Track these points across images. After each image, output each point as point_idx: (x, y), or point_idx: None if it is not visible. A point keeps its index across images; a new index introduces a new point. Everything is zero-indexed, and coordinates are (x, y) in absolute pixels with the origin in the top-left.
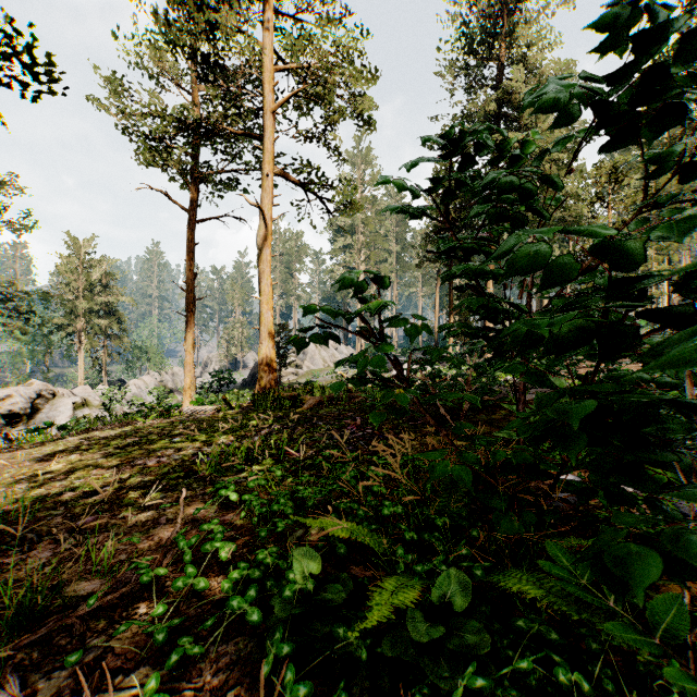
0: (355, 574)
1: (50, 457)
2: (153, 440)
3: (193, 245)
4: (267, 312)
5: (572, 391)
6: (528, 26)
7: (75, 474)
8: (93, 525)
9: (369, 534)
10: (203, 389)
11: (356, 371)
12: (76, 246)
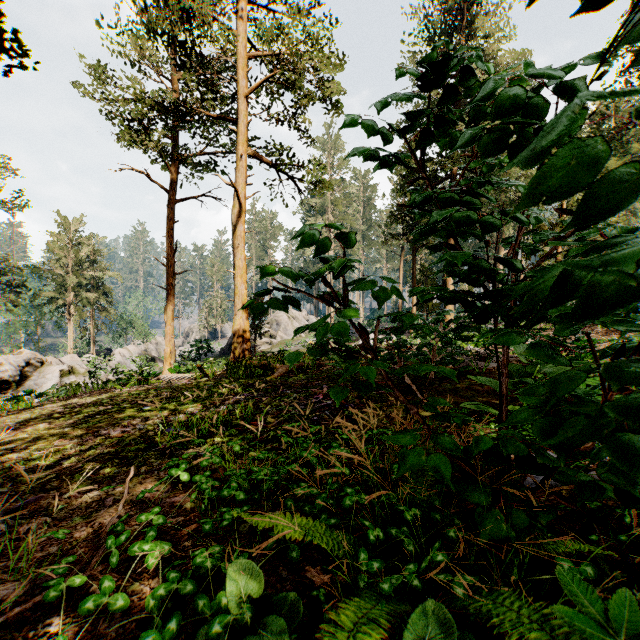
0: (311, 578)
1: (20, 426)
2: (124, 408)
3: (173, 223)
4: (241, 285)
5: (609, 370)
6: (486, 18)
7: (37, 445)
8: (33, 507)
9: (327, 531)
10: (182, 357)
11: None
12: (66, 225)
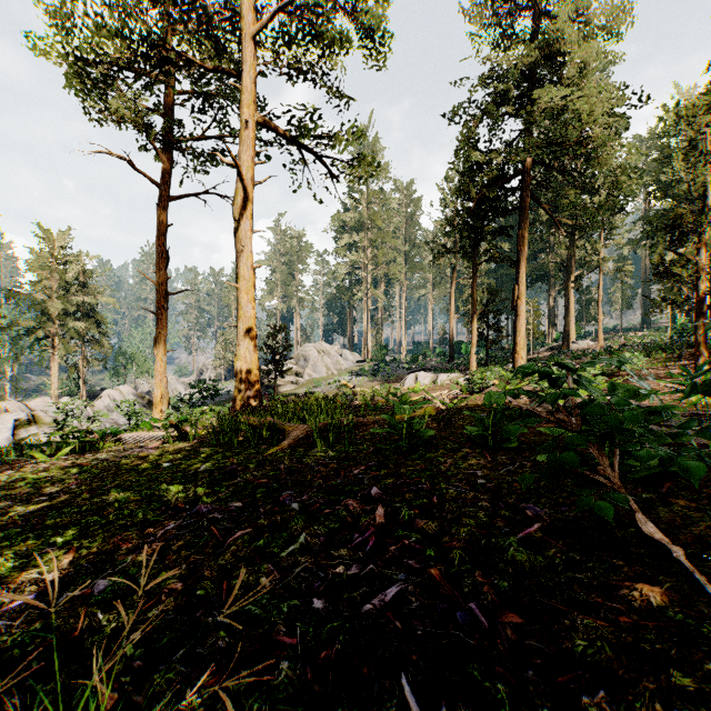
0: None
1: None
2: None
3: (164, 227)
4: (246, 303)
5: None
6: None
7: None
8: None
9: None
10: (182, 402)
11: (363, 380)
12: (49, 240)
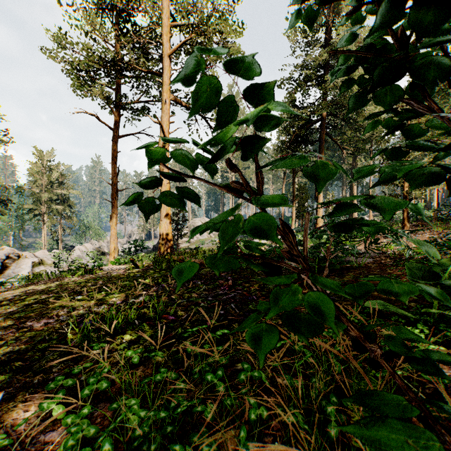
0: None
1: None
2: (61, 297)
3: (116, 153)
4: None
5: None
6: (348, 1)
7: None
8: None
9: None
10: (124, 252)
11: None
12: (41, 156)
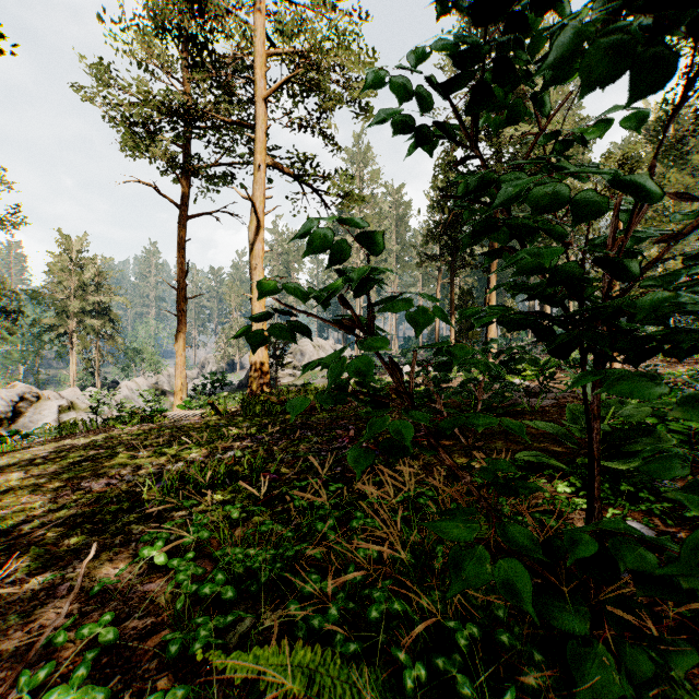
0: None
1: None
2: (117, 453)
3: (184, 241)
4: (259, 310)
5: None
6: None
7: (1, 502)
8: None
9: (343, 666)
10: (195, 391)
11: None
12: (68, 244)
